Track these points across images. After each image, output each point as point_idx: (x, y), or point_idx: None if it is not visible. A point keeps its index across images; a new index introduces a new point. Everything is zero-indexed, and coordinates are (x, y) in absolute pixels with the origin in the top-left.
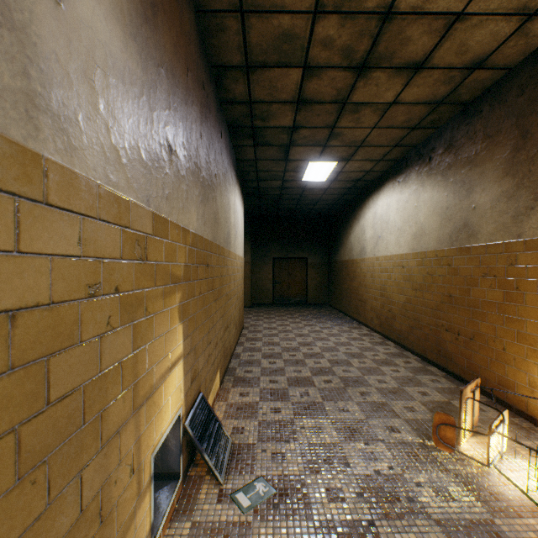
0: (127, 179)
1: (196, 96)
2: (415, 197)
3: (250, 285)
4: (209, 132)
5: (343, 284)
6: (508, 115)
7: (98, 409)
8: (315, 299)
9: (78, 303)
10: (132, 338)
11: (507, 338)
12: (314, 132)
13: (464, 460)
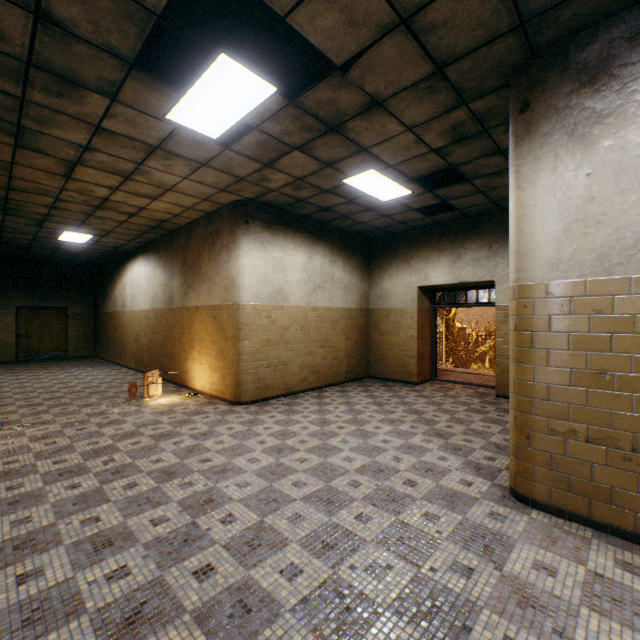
0: None
1: None
2: (154, 272)
3: None
4: None
5: (110, 334)
6: (182, 247)
7: None
8: (79, 352)
9: None
10: None
11: (182, 353)
12: (69, 220)
13: (144, 401)
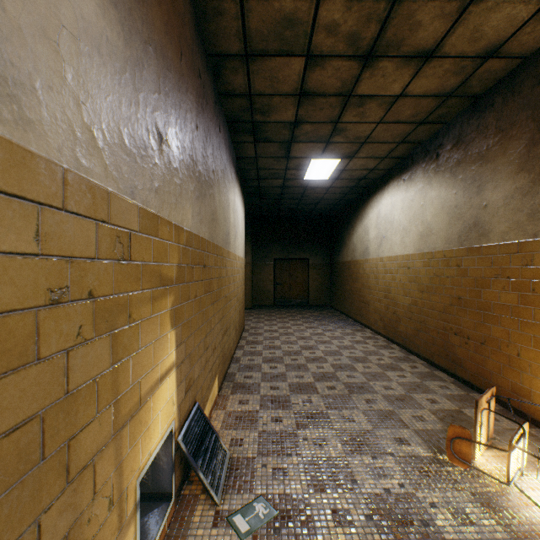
0: (104, 166)
1: (191, 83)
2: (422, 195)
3: (250, 286)
4: (206, 124)
5: (345, 285)
6: (523, 107)
7: (64, 438)
8: (317, 301)
9: (35, 312)
10: (111, 349)
11: (522, 343)
12: (317, 127)
13: (480, 476)
